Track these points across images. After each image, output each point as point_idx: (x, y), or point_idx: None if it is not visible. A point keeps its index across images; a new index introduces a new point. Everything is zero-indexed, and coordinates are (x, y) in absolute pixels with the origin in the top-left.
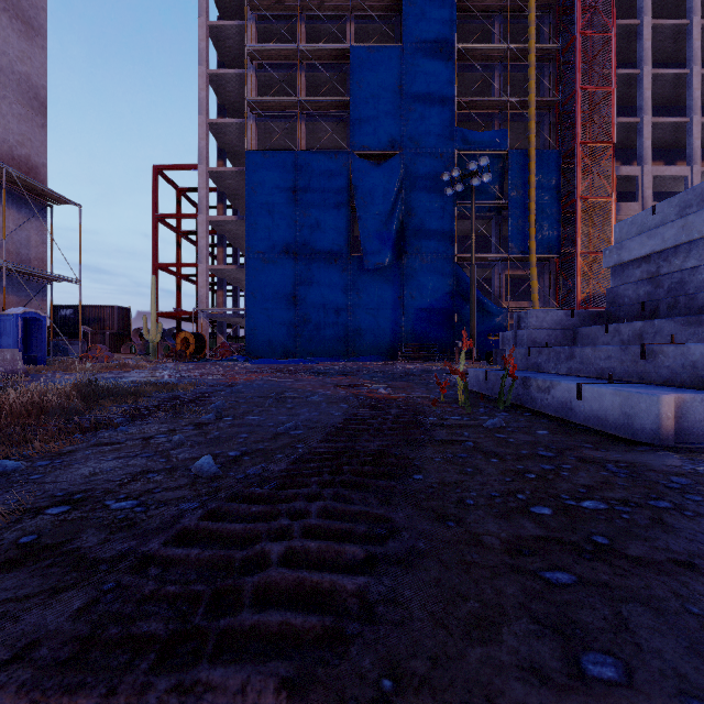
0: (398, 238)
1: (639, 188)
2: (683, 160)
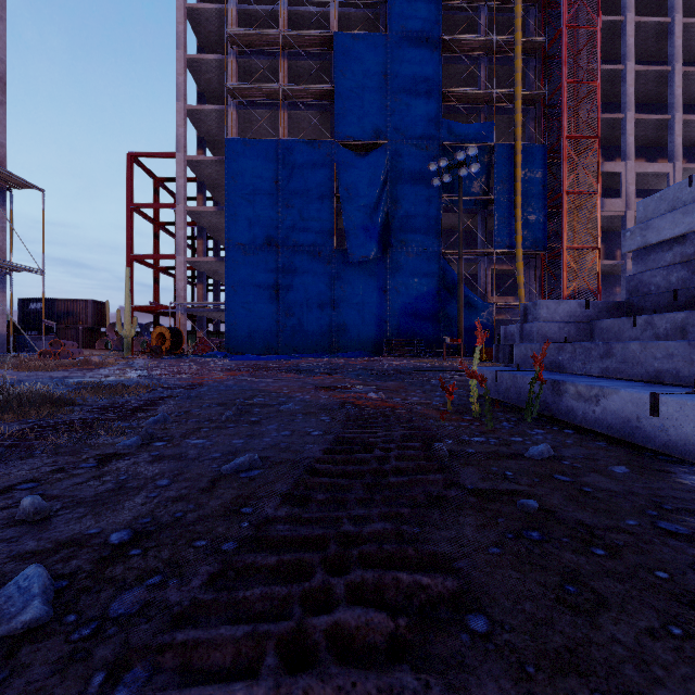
0: (383, 231)
1: (623, 184)
2: (664, 157)
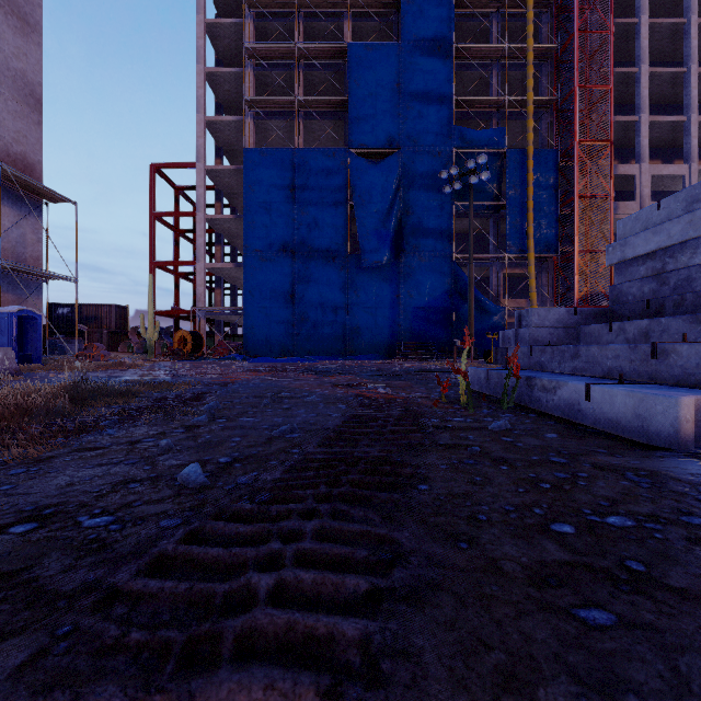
0: (396, 236)
1: (637, 187)
2: (681, 158)
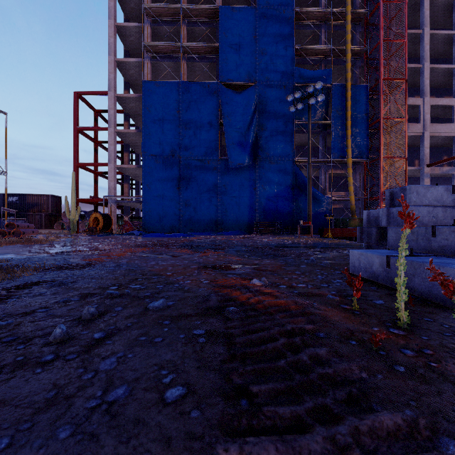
0: (254, 145)
1: (421, 113)
2: (448, 95)
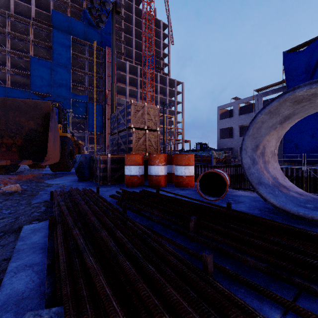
0: None
1: None
2: None
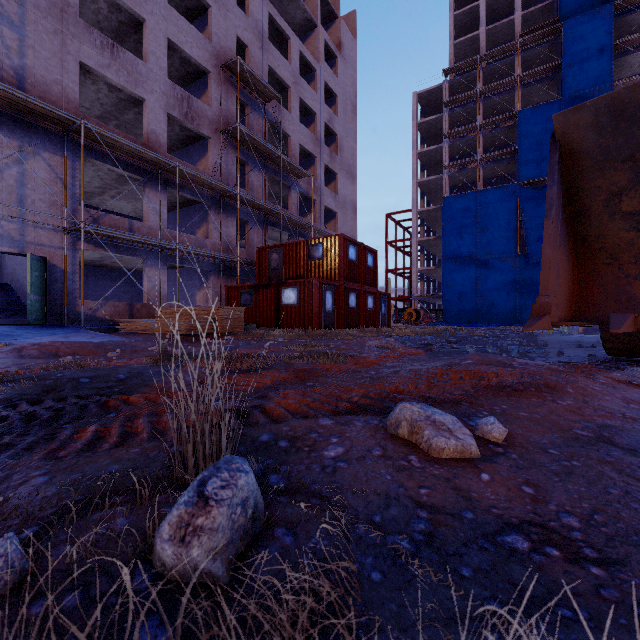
0: None
1: None
2: None
